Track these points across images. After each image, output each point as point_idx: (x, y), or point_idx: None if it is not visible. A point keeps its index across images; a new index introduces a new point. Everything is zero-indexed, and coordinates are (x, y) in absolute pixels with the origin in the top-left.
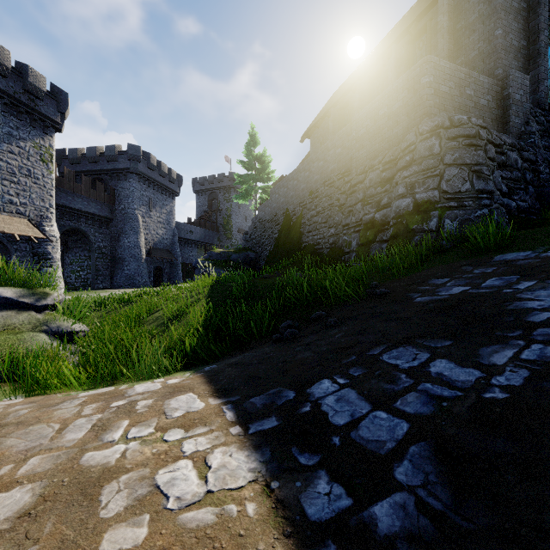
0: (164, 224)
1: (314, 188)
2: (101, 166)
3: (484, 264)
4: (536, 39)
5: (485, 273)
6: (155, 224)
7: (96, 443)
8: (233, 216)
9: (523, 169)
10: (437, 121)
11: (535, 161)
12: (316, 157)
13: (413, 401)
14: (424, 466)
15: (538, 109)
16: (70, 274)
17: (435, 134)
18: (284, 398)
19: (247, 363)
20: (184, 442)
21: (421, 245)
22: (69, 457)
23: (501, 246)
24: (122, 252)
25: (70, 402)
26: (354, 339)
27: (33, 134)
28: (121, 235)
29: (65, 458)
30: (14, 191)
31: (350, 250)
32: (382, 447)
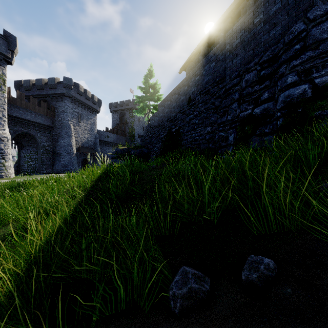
0: (89, 131)
1: (191, 98)
2: (46, 91)
3: None
4: None
5: None
6: (82, 131)
7: None
8: (135, 127)
9: None
10: None
11: None
12: (193, 74)
13: None
14: None
15: None
16: (24, 164)
17: None
18: None
19: None
20: None
21: None
22: None
23: None
24: (59, 149)
25: None
26: None
27: None
28: (59, 137)
29: None
30: None
31: (227, 144)
32: None
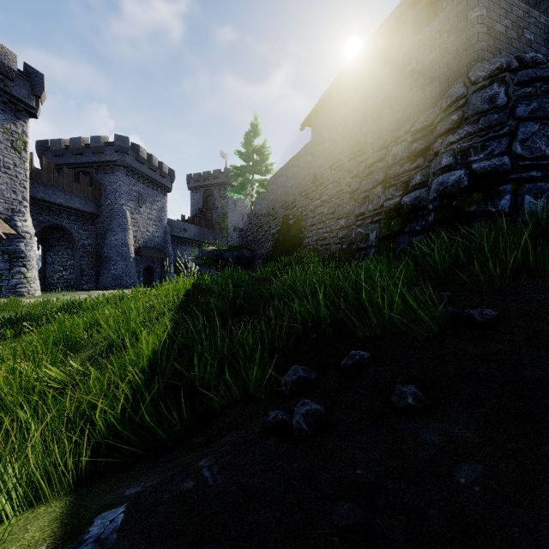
0: (155, 221)
1: (318, 174)
2: (86, 158)
3: None
4: None
5: None
6: (145, 221)
7: None
8: (229, 214)
9: None
10: (500, 62)
11: None
12: (321, 138)
13: None
14: None
15: None
16: (52, 274)
17: (497, 80)
18: None
19: None
20: None
21: None
22: None
23: None
24: (108, 250)
25: None
26: None
27: (2, 118)
28: (108, 232)
29: None
30: None
31: (367, 245)
32: None
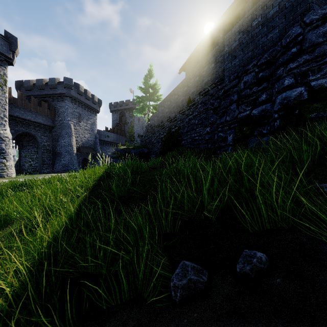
0: (89, 131)
1: (191, 99)
2: (46, 91)
3: None
4: None
5: None
6: (83, 131)
7: None
8: (135, 127)
9: None
10: None
11: None
12: (193, 75)
13: None
14: None
15: None
16: (25, 163)
17: None
18: None
19: None
20: None
21: None
22: None
23: None
24: (60, 148)
25: None
26: None
27: None
28: (59, 137)
29: None
30: None
31: (225, 144)
32: None
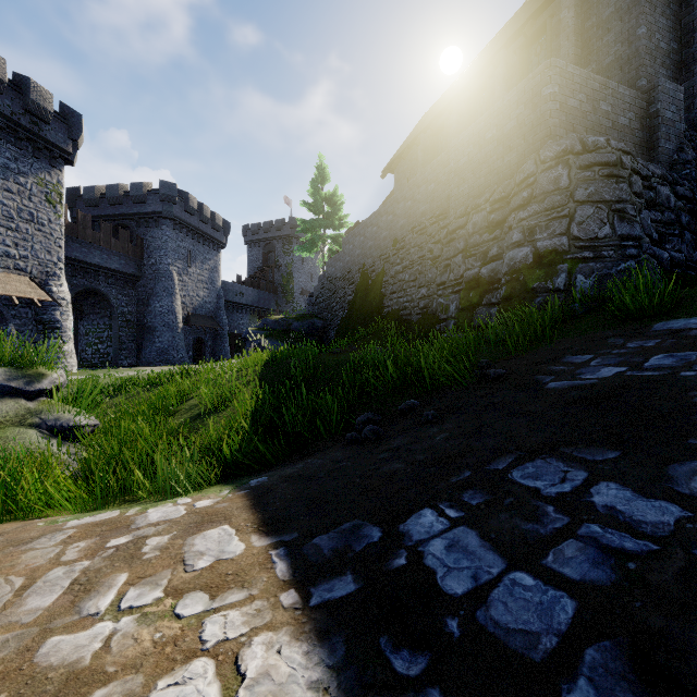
0: (207, 284)
1: (399, 236)
2: (126, 209)
3: (640, 335)
4: (691, 41)
5: (646, 348)
6: (194, 284)
7: (70, 616)
8: (295, 274)
9: (677, 209)
10: (565, 145)
11: (692, 198)
12: (402, 196)
13: (576, 557)
14: (619, 694)
15: (693, 132)
16: (86, 348)
17: (562, 162)
18: (365, 539)
19: (309, 477)
20: (206, 619)
21: (545, 309)
22: (20, 646)
23: (659, 310)
24: (152, 319)
25: (49, 537)
26: (465, 444)
27: (36, 167)
28: (151, 297)
29: (14, 648)
30: (11, 240)
31: (447, 316)
32: (535, 645)
